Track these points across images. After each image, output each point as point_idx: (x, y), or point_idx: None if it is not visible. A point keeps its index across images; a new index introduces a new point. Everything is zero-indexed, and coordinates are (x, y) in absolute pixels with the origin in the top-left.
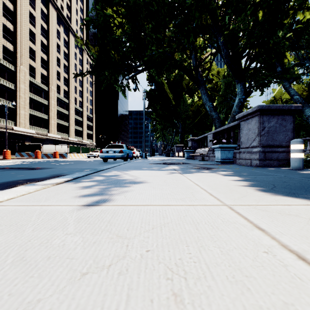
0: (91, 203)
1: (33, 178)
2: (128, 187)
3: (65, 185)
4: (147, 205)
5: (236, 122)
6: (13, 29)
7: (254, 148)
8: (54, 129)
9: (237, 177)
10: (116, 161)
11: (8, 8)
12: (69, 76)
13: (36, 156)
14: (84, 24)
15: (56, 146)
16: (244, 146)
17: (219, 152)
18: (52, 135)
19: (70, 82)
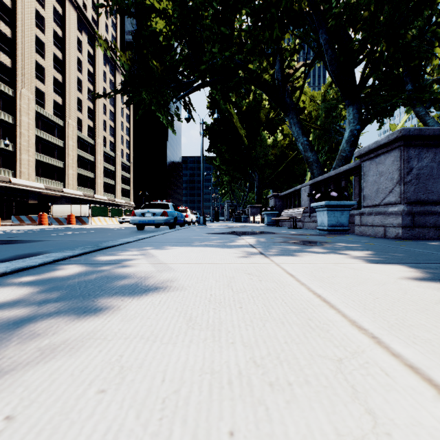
0: None
1: None
2: (108, 315)
3: None
4: None
5: (352, 164)
6: (11, 35)
7: (390, 207)
8: (73, 182)
9: (399, 266)
10: (157, 229)
11: (3, 4)
12: (96, 105)
13: (39, 222)
14: (100, 4)
15: (72, 207)
16: (370, 202)
17: (325, 214)
18: (69, 191)
19: (97, 114)
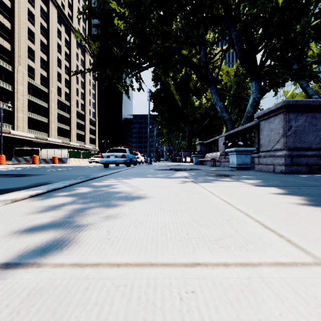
0: (29, 255)
1: (9, 187)
2: (121, 207)
3: (24, 203)
4: (147, 263)
5: (253, 123)
6: (11, 27)
7: (277, 152)
8: (55, 133)
9: (273, 187)
10: (118, 167)
11: (5, 5)
12: (71, 77)
13: (33, 162)
14: (80, 12)
15: (55, 151)
16: (264, 149)
17: (235, 157)
18: (52, 139)
19: (72, 84)
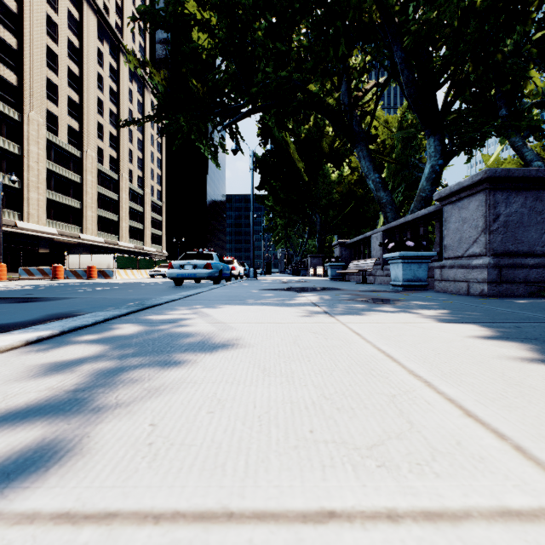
0: None
1: (1, 322)
2: (189, 366)
3: (10, 357)
4: (221, 512)
5: (432, 208)
6: (17, 45)
7: (474, 259)
8: (93, 226)
9: (472, 325)
10: (199, 284)
11: (7, 8)
12: (120, 131)
13: (54, 275)
14: (133, 17)
15: (93, 256)
16: (451, 254)
17: (400, 267)
18: (87, 237)
19: (122, 143)
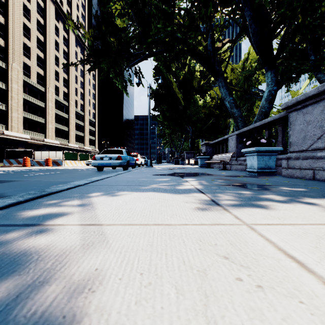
0: None
1: None
2: None
3: None
4: None
5: (277, 116)
6: (4, 22)
7: (318, 152)
8: (52, 134)
9: None
10: (114, 170)
11: None
12: (69, 76)
13: (24, 164)
14: None
15: (49, 152)
16: (296, 148)
17: (255, 158)
18: (49, 140)
19: (71, 83)
